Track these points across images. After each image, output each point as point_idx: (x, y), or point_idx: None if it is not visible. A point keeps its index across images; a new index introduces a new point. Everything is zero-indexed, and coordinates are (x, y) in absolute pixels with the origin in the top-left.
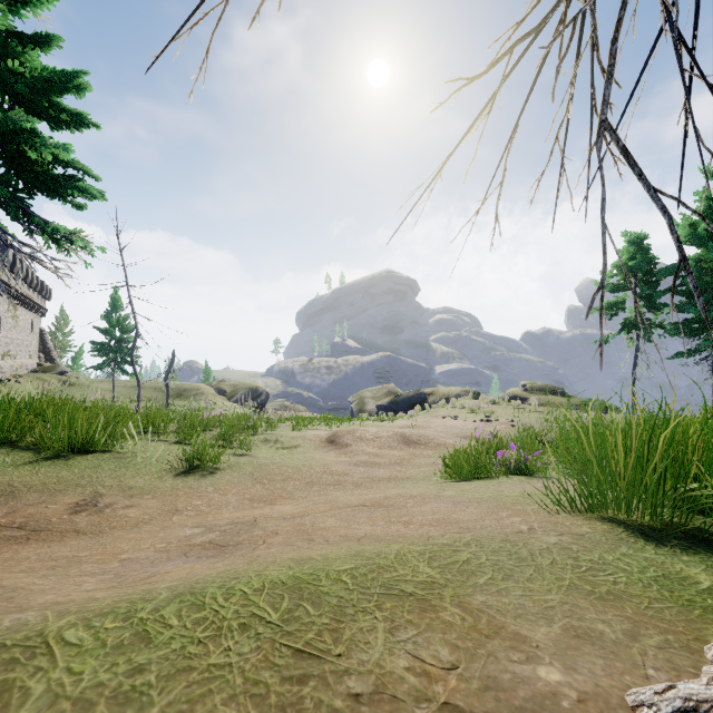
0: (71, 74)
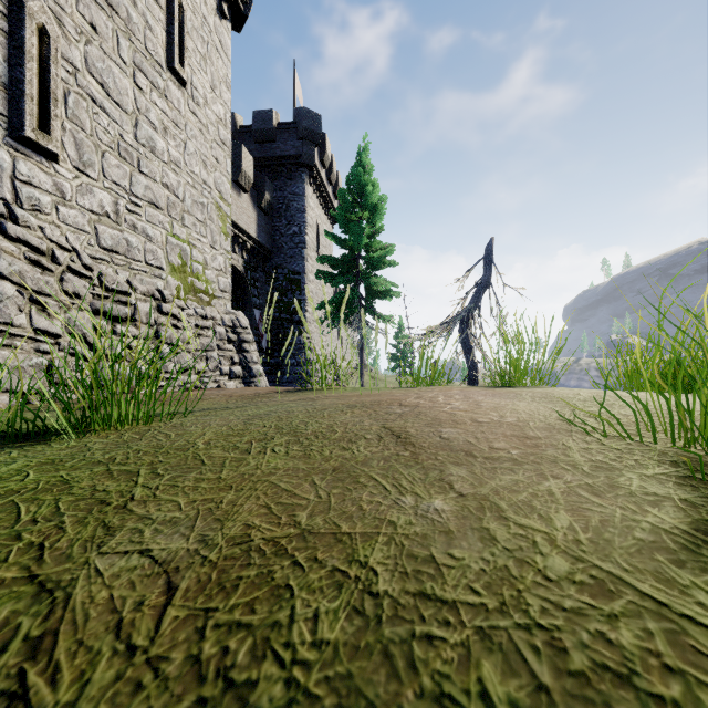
0: (389, 250)
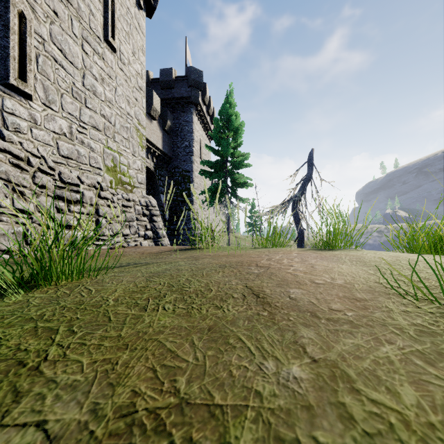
0: (246, 157)
